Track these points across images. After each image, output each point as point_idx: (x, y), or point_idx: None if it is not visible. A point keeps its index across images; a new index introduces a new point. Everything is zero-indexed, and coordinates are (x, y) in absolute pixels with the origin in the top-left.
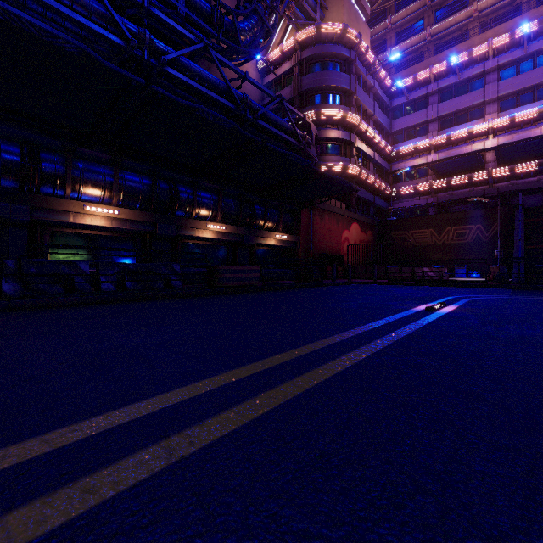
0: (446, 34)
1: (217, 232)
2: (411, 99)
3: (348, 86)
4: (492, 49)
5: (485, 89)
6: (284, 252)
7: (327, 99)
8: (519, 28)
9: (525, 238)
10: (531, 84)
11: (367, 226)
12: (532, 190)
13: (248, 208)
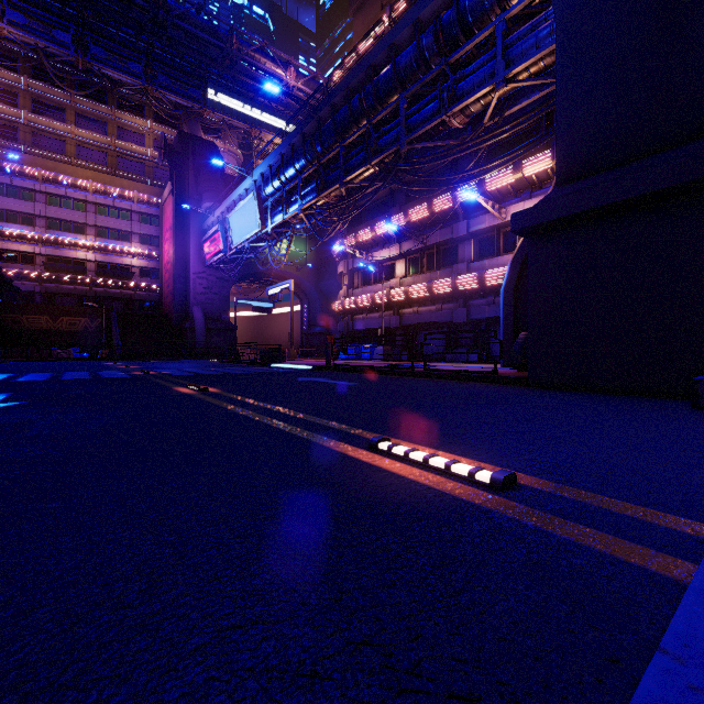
0: (45, 131)
1: None
2: (17, 185)
3: None
4: (93, 189)
5: (88, 215)
6: None
7: None
8: (111, 187)
9: (119, 333)
10: (117, 228)
11: None
12: (118, 298)
13: None
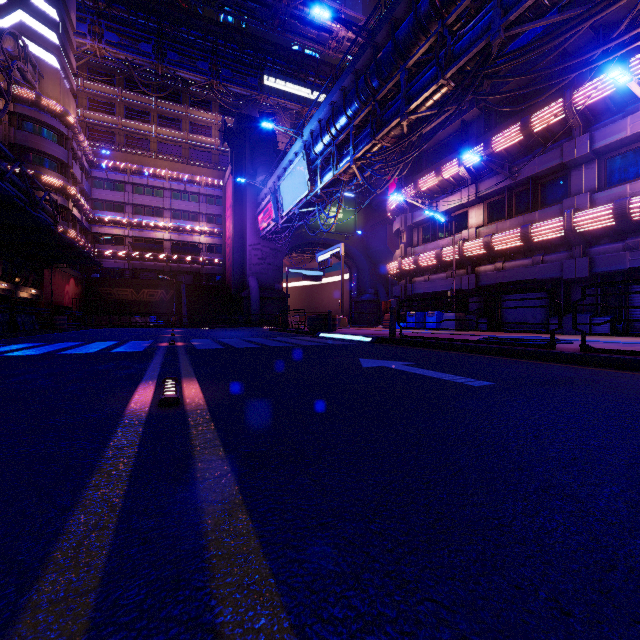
0: (135, 132)
1: (0, 288)
2: (111, 179)
3: (67, 160)
4: (168, 177)
5: (164, 200)
6: (27, 303)
7: (45, 163)
8: (183, 174)
9: (187, 302)
10: (188, 210)
11: (79, 280)
12: (188, 272)
13: (13, 268)
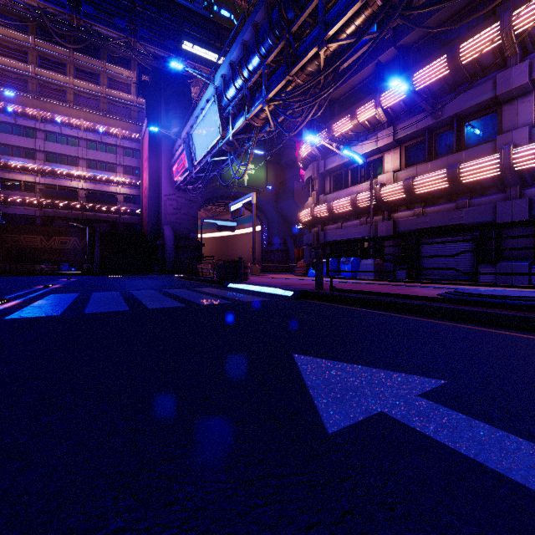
0: (49, 82)
1: None
2: (20, 124)
3: None
4: (83, 127)
5: (79, 149)
6: None
7: None
8: (98, 125)
9: (100, 250)
10: (104, 160)
11: None
12: (105, 221)
13: None
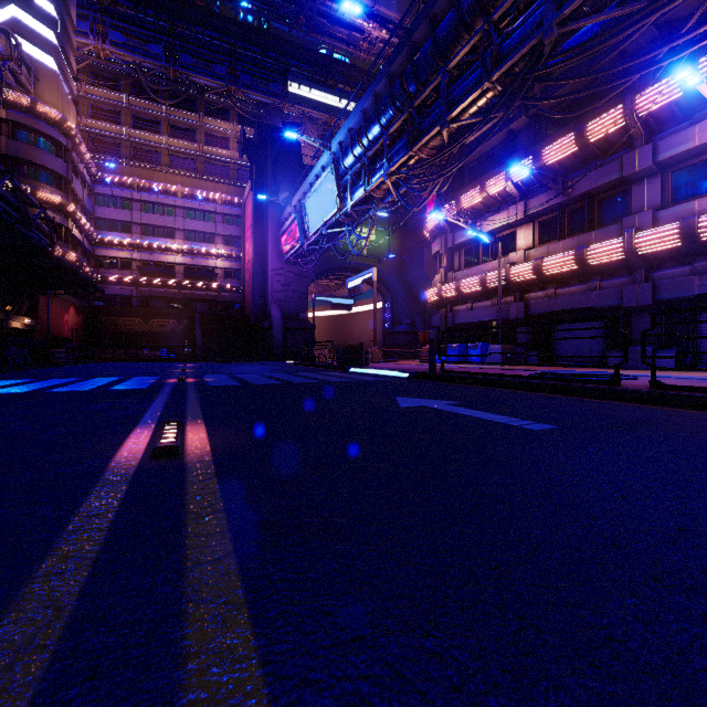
0: (143, 144)
1: None
2: (117, 195)
3: (66, 173)
4: (181, 193)
5: (177, 219)
6: (20, 334)
7: (41, 177)
8: (197, 190)
9: (202, 334)
10: (203, 230)
11: (80, 309)
12: (203, 300)
13: (3, 294)
